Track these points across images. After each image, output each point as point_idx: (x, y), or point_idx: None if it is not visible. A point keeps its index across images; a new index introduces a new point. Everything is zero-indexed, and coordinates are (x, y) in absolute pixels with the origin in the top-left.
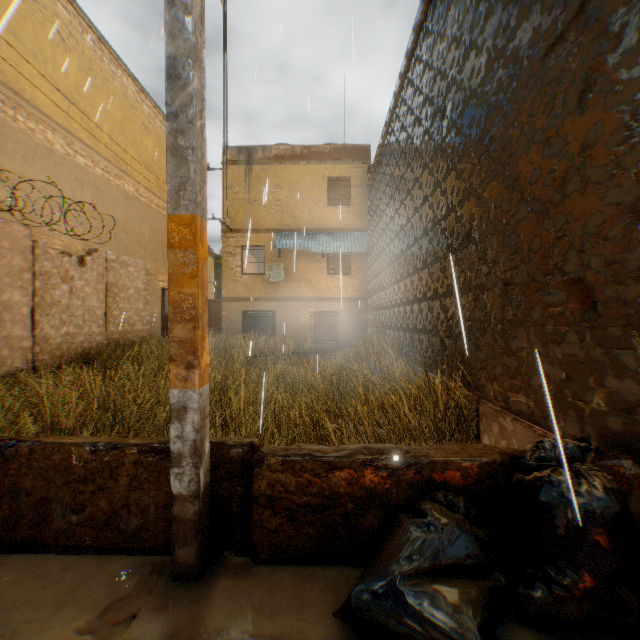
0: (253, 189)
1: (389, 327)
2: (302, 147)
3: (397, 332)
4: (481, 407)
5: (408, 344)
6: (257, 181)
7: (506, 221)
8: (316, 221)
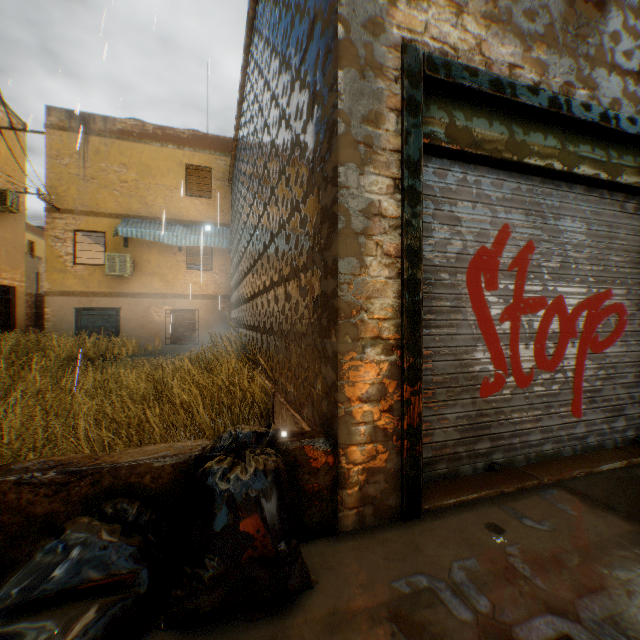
0: (91, 164)
1: (240, 325)
2: (155, 127)
3: (243, 330)
4: (275, 400)
5: (248, 342)
6: (97, 156)
7: (286, 220)
8: (172, 210)
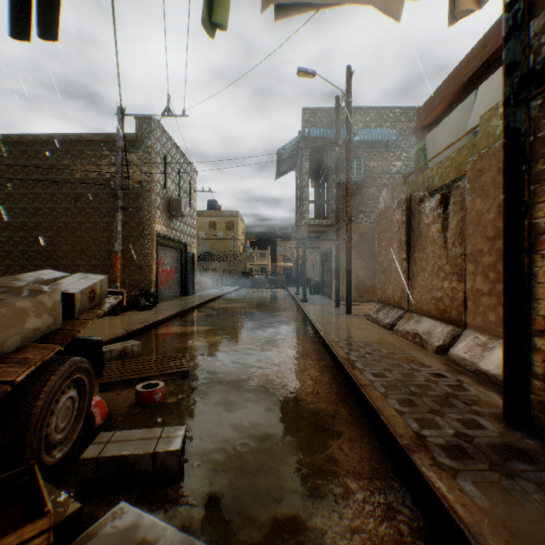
0: None
1: None
2: None
3: None
4: None
5: None
6: None
7: None
8: None
